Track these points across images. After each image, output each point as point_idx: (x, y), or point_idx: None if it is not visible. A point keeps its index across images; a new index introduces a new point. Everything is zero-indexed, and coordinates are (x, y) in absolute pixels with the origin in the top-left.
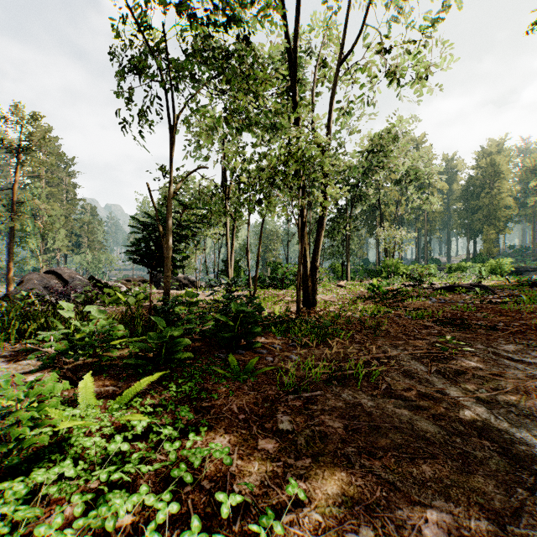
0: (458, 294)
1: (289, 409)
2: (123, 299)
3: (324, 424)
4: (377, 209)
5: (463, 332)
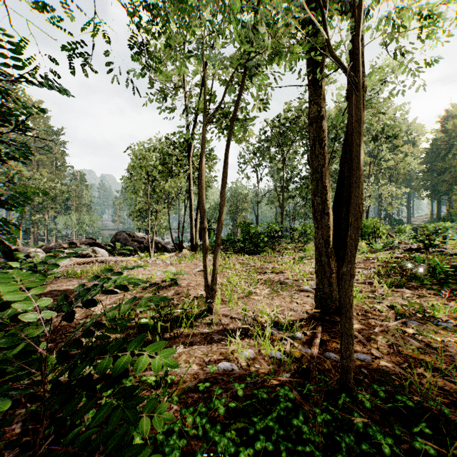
0: None
1: None
2: None
3: None
4: None
5: None
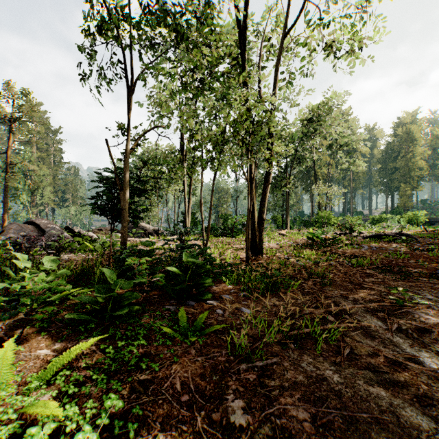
0: (385, 241)
1: (241, 387)
2: (91, 247)
3: (286, 413)
4: (311, 170)
5: (405, 280)
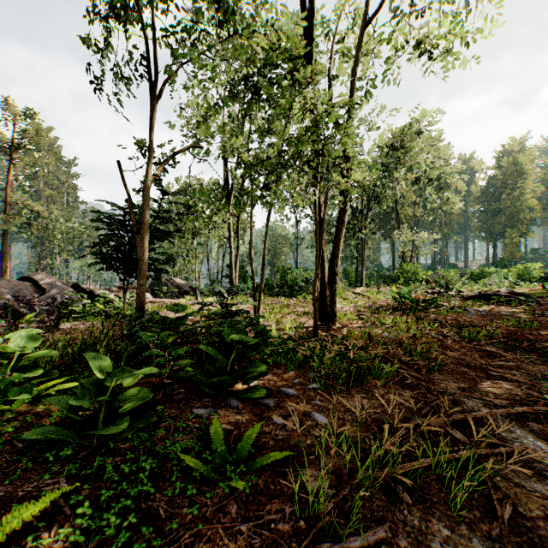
0: (494, 303)
1: None
2: (105, 311)
3: None
4: (391, 211)
5: (546, 363)
